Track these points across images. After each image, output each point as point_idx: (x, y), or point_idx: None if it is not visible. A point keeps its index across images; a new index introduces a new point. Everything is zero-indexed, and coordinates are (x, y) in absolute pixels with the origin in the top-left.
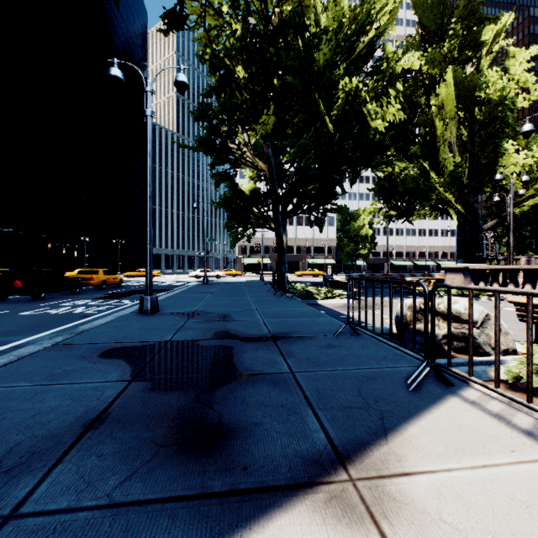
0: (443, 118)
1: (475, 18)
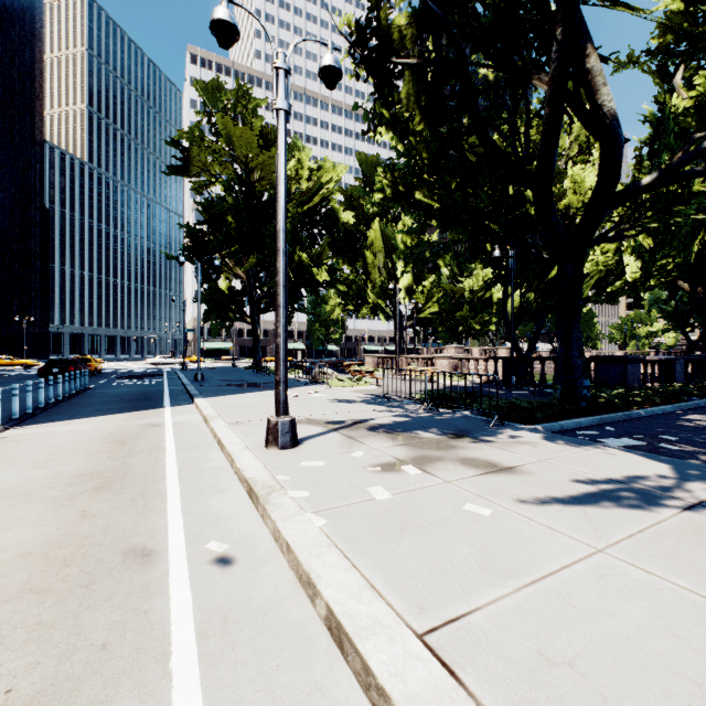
0: (373, 252)
1: None
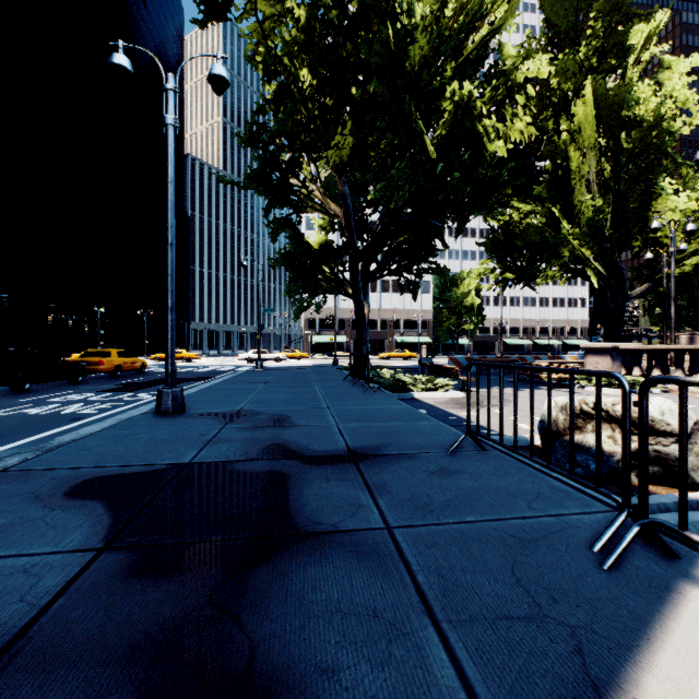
0: (579, 147)
1: (620, 15)
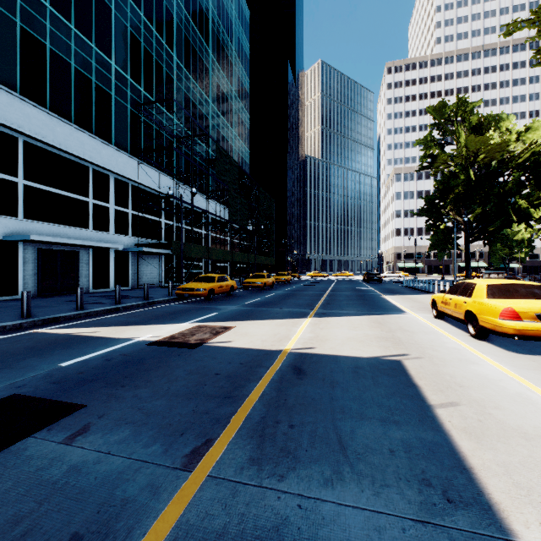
0: None
1: None
